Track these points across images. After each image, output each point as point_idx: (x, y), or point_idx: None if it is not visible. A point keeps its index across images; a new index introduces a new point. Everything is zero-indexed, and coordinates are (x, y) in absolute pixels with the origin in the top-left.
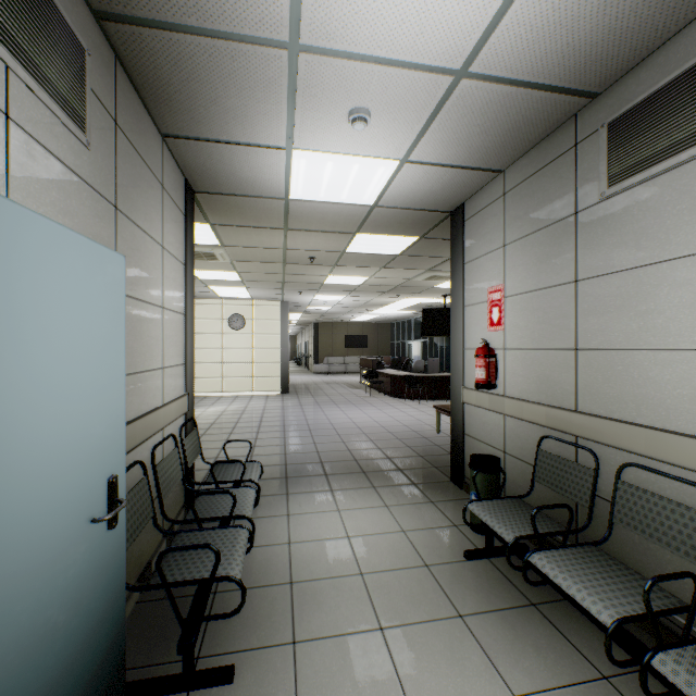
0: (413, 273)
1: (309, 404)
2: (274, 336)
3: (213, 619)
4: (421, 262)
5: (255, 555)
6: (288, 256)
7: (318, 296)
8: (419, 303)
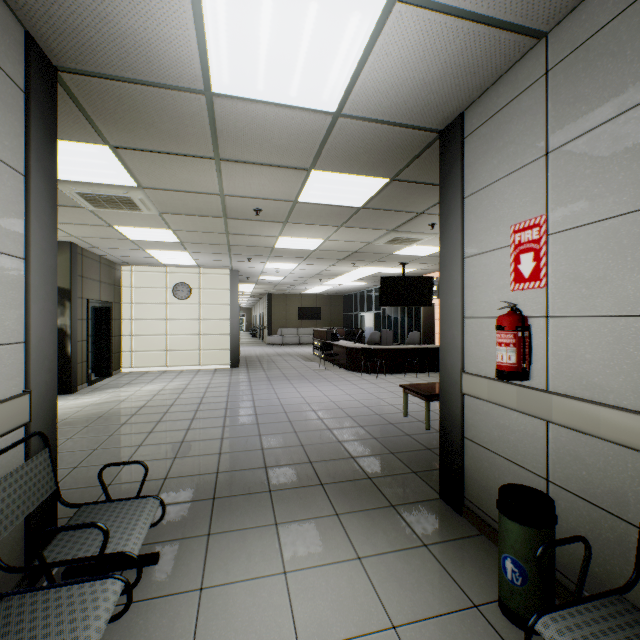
0: (374, 235)
1: (259, 379)
2: (223, 306)
3: None
4: (385, 219)
5: None
6: (228, 206)
7: (269, 264)
8: (374, 274)
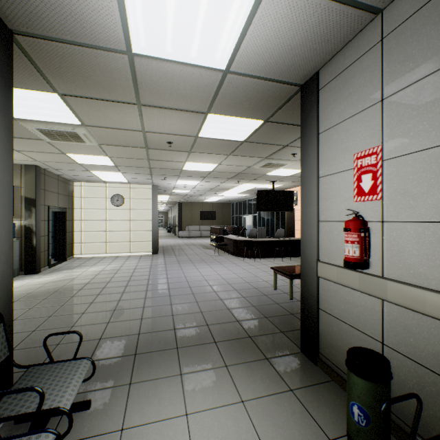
0: (253, 161)
1: (172, 262)
2: (147, 211)
3: None
4: (261, 150)
5: None
6: (148, 139)
7: (179, 181)
8: (252, 188)
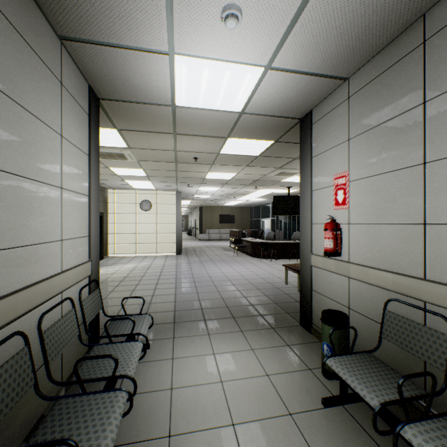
0: (268, 170)
1: (195, 262)
2: (171, 215)
3: None
4: (274, 162)
5: (140, 402)
6: (178, 156)
7: (201, 187)
8: (270, 193)
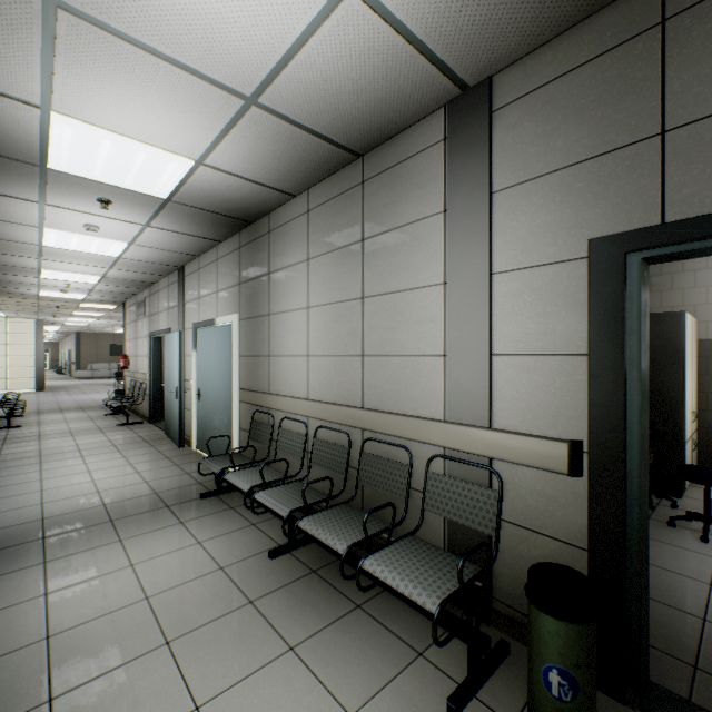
0: None
1: (62, 394)
2: (30, 346)
3: (16, 416)
4: None
5: (25, 421)
6: (42, 305)
7: (72, 318)
8: None
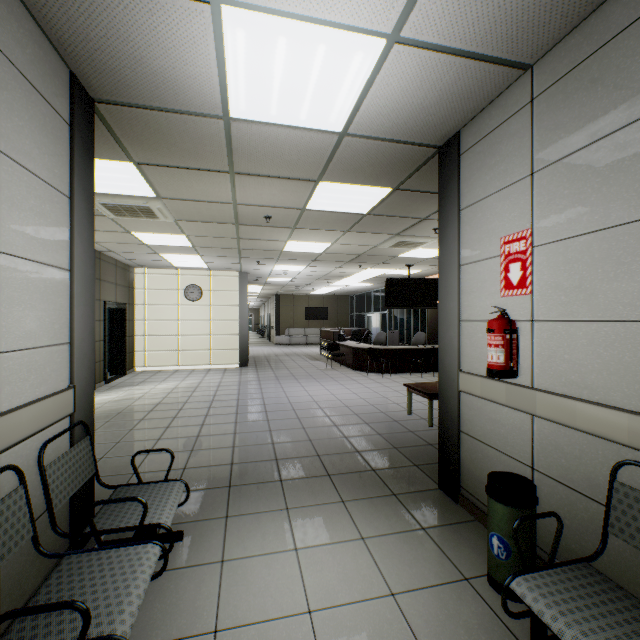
0: (380, 239)
1: (268, 378)
2: (233, 308)
3: None
4: (390, 224)
5: None
6: (240, 214)
7: (277, 266)
8: (380, 275)
